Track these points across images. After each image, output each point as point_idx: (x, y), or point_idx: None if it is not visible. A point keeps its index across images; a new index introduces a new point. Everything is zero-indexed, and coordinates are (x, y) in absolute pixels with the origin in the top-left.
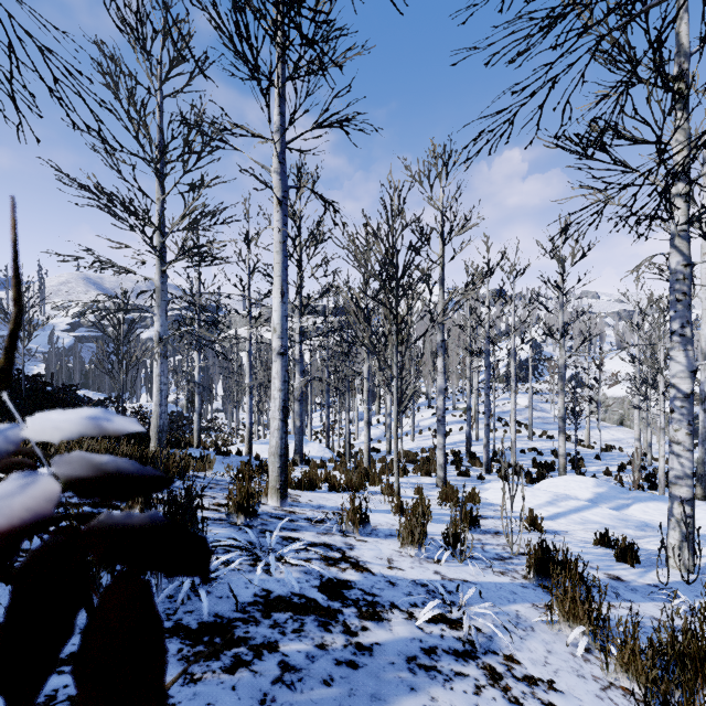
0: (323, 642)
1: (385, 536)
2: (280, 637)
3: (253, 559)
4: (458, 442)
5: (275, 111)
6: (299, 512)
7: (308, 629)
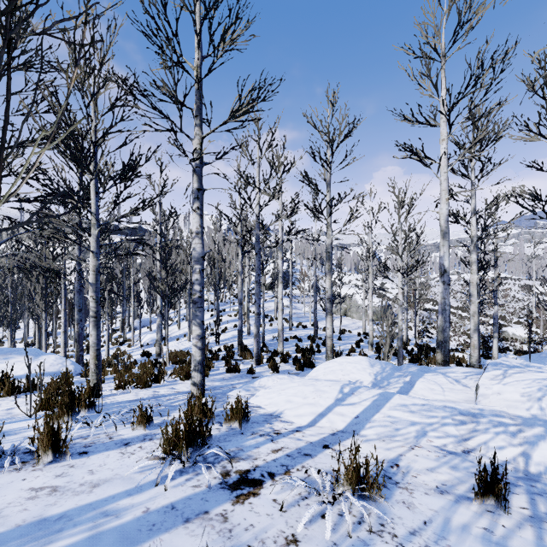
0: None
1: None
2: None
3: None
4: (232, 338)
5: None
6: None
7: None
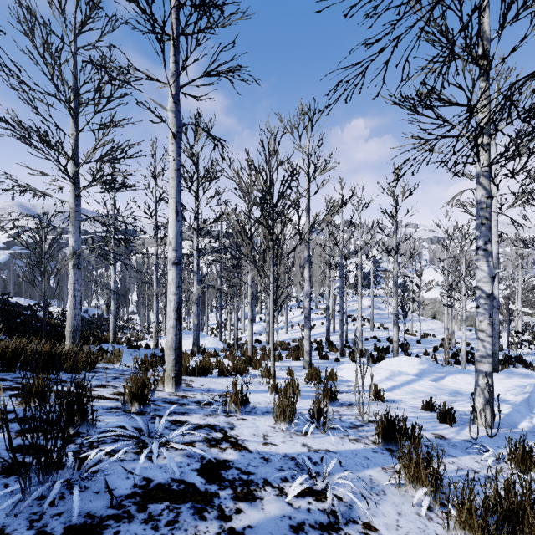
0: (196, 533)
1: (262, 414)
2: (152, 533)
3: (139, 447)
4: (320, 334)
5: (170, 60)
6: (191, 396)
7: (182, 519)
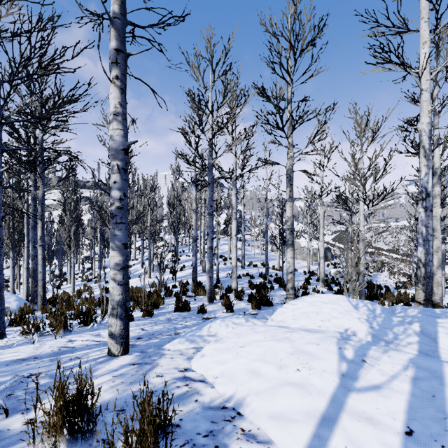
0: None
1: None
2: None
3: None
4: (188, 275)
5: None
6: None
7: None
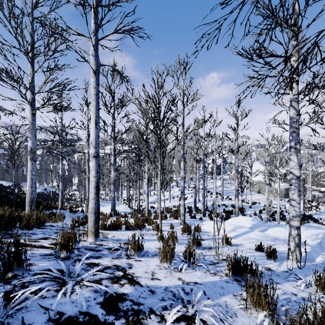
0: None
1: (152, 256)
2: None
3: (60, 285)
4: (190, 202)
5: (92, 21)
6: (105, 244)
7: None
